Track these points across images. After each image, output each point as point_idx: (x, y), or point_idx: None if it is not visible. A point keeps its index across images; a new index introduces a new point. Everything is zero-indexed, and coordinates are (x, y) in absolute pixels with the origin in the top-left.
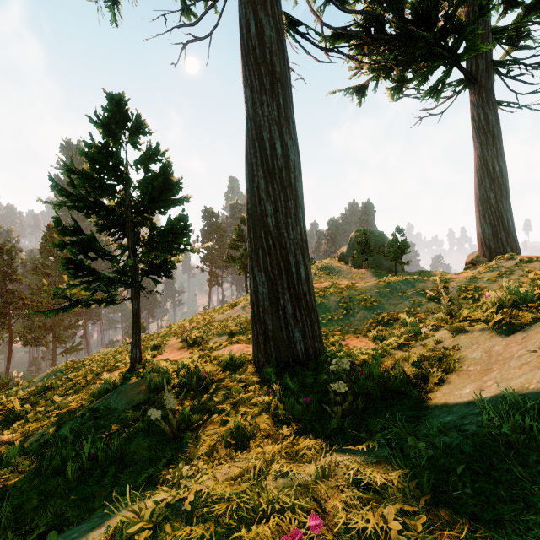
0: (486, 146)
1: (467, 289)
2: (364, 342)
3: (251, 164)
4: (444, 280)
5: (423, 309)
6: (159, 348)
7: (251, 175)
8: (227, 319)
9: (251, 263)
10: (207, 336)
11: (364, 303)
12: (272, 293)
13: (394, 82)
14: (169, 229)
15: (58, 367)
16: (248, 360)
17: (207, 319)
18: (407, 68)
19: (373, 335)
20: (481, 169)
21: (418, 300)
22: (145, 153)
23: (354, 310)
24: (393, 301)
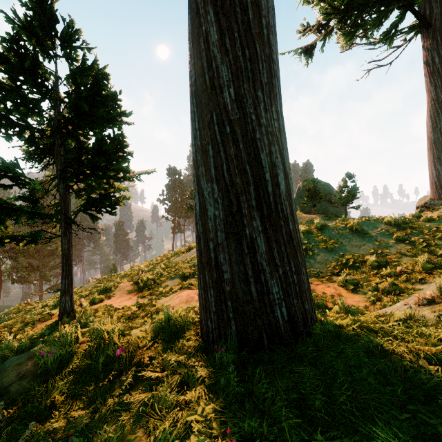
0: (441, 88)
1: (440, 229)
2: (333, 288)
3: (196, 6)
4: (408, 221)
5: (392, 250)
6: (110, 291)
7: (195, 26)
8: (183, 261)
9: (195, 171)
10: (160, 278)
11: (324, 244)
12: (231, 216)
13: (347, 28)
14: (98, 148)
15: (10, 309)
16: (193, 322)
17: (164, 261)
18: (360, 13)
19: (343, 280)
20: (435, 112)
21: (384, 242)
22: (79, 66)
23: (314, 252)
24: (355, 243)
